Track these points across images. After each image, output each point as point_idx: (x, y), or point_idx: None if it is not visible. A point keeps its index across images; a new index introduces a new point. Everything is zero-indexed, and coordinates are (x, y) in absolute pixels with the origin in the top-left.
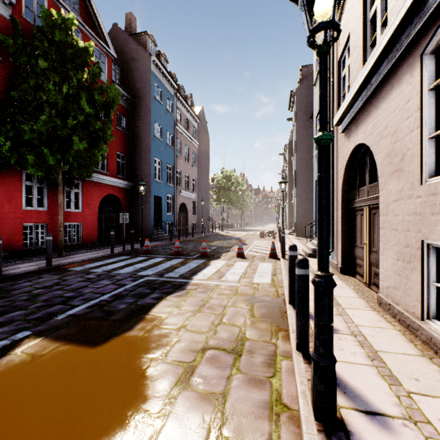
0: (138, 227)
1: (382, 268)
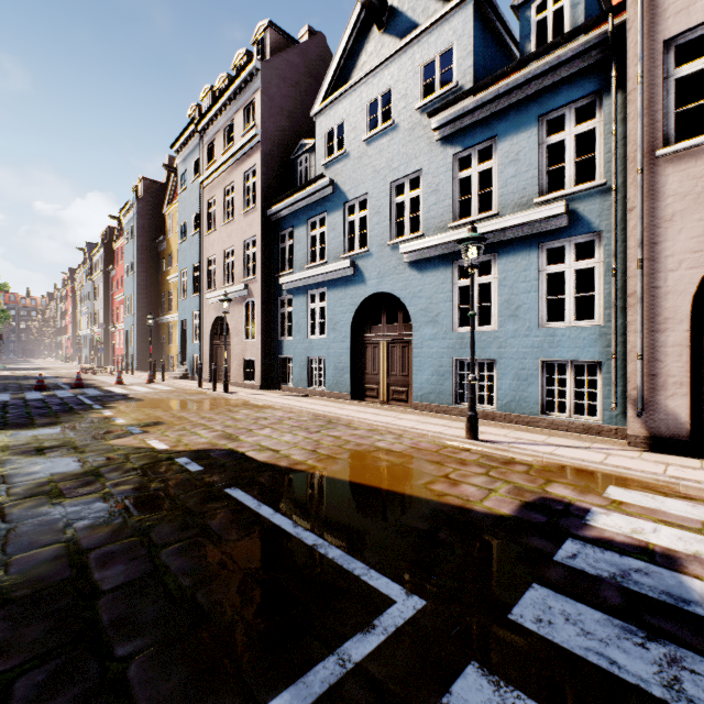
0: None
1: (232, 370)
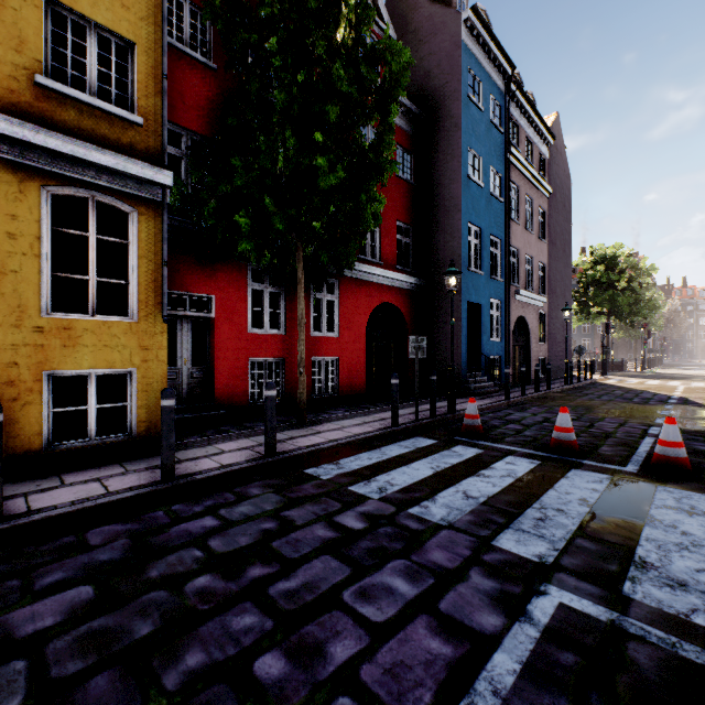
0: (434, 366)
1: None
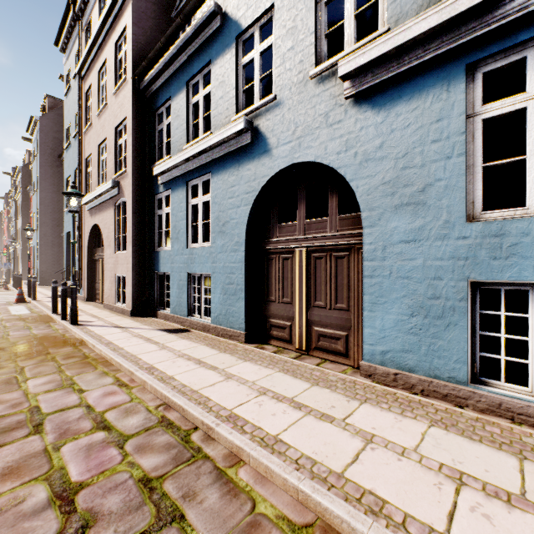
0: None
1: (105, 289)
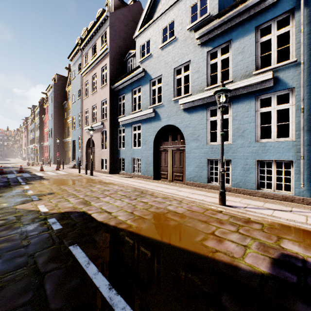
0: None
1: (96, 164)
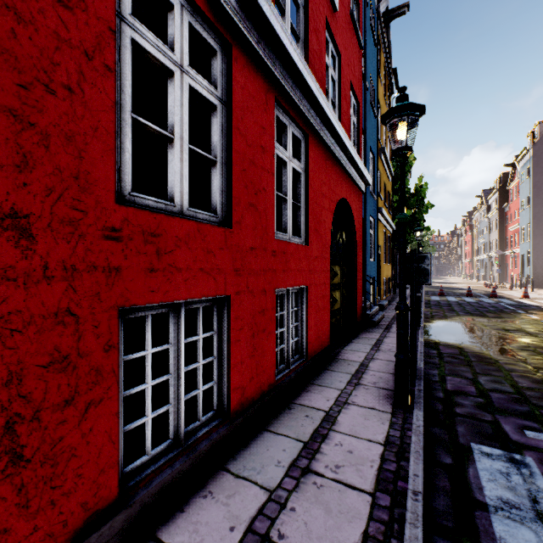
0: None
1: None
